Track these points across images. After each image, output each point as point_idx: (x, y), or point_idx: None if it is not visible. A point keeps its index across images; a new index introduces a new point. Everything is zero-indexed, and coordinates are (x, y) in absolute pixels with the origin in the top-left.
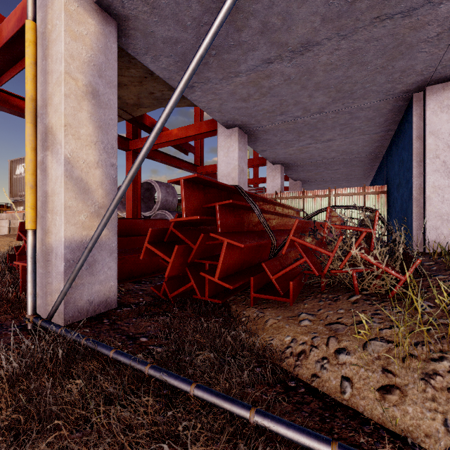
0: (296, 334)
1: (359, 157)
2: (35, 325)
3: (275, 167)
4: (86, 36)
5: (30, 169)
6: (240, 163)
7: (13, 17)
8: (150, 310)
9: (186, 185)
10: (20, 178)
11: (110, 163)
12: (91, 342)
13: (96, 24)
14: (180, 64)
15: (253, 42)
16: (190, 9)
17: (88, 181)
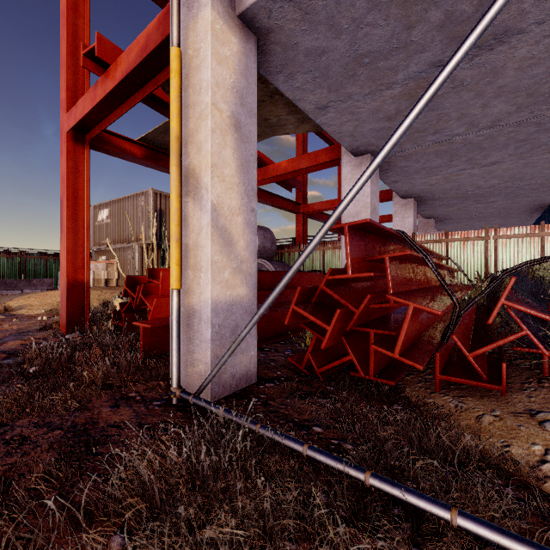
0: (547, 442)
1: (532, 183)
2: (179, 400)
3: (406, 202)
4: (229, 58)
5: (176, 219)
6: (371, 199)
7: (134, 47)
8: (300, 388)
9: (350, 233)
10: (102, 225)
11: (250, 208)
12: (278, 432)
13: (238, 42)
14: (318, 80)
15: (425, 41)
16: (352, 8)
17: (231, 230)
